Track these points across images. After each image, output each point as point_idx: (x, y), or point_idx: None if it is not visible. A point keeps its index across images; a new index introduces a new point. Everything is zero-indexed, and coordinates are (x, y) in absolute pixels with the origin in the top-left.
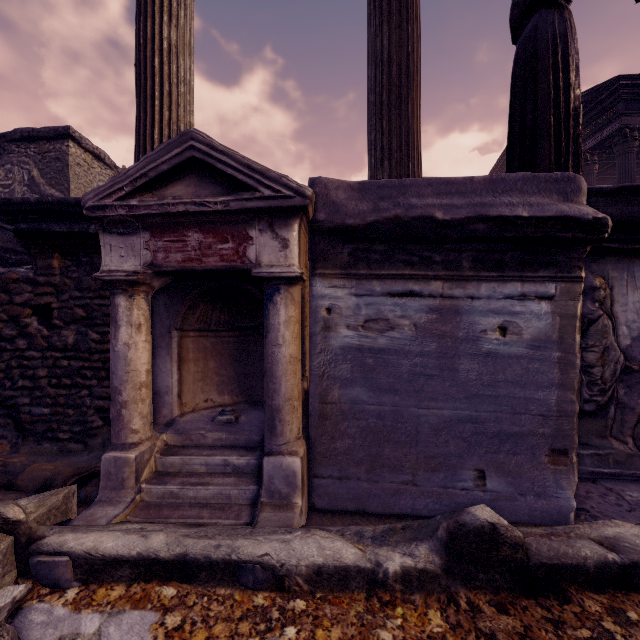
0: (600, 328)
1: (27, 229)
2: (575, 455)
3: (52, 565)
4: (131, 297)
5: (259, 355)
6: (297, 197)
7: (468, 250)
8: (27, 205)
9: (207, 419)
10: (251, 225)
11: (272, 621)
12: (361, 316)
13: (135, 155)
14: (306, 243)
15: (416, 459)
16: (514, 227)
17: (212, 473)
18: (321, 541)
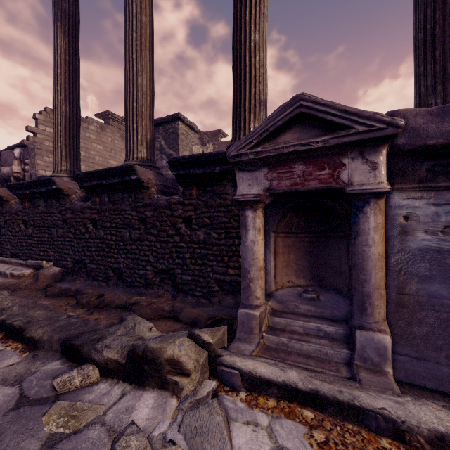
0: None
1: (182, 173)
2: None
3: (230, 374)
4: (255, 211)
5: (328, 251)
6: (389, 128)
7: None
8: (184, 160)
9: (294, 295)
10: (344, 155)
11: None
12: (440, 222)
13: (233, 121)
14: None
15: None
16: None
17: (308, 334)
18: (434, 411)
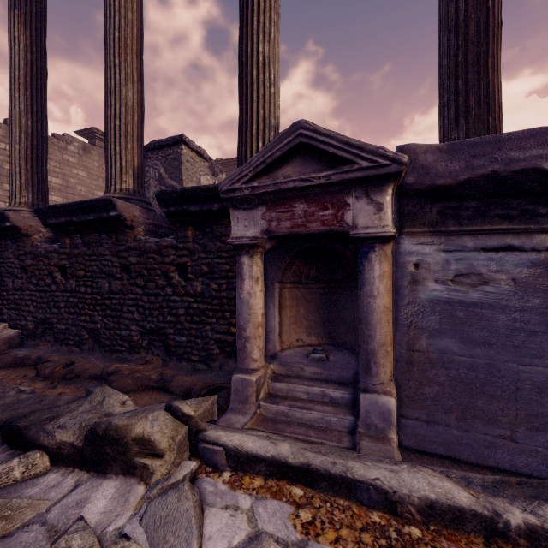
0: None
1: (174, 210)
2: None
3: (213, 451)
4: (252, 257)
5: (342, 304)
6: (393, 165)
7: None
8: (175, 194)
9: (301, 355)
10: (348, 193)
11: (391, 539)
12: (450, 271)
13: (239, 148)
14: None
15: (515, 415)
16: None
17: (312, 400)
18: (429, 478)
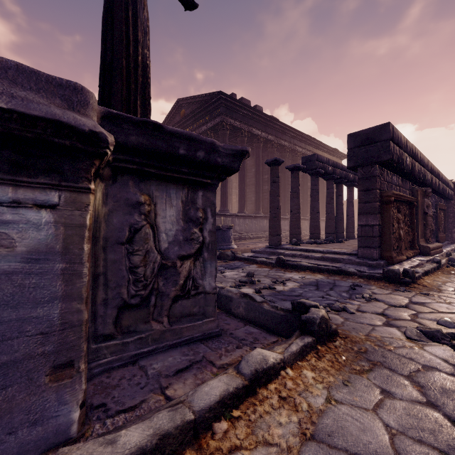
0: (143, 235)
1: None
2: (84, 362)
3: None
4: None
5: None
6: None
7: None
8: None
9: None
10: None
11: None
12: None
13: None
14: None
15: None
16: None
17: None
18: None
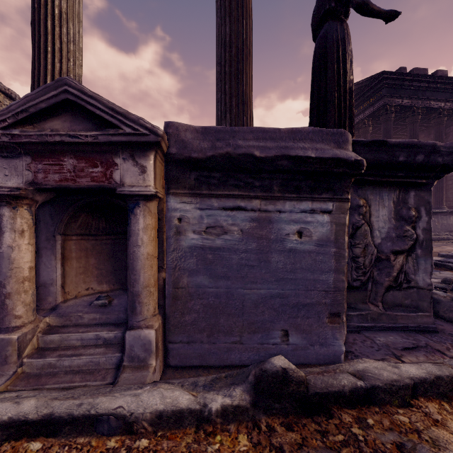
0: (363, 232)
1: None
2: (345, 316)
3: None
4: (14, 208)
5: None
6: (151, 135)
7: (277, 178)
8: None
9: (86, 303)
10: (116, 154)
11: None
12: (204, 224)
13: None
14: (164, 170)
15: (242, 325)
16: (306, 164)
17: (86, 346)
18: (164, 392)
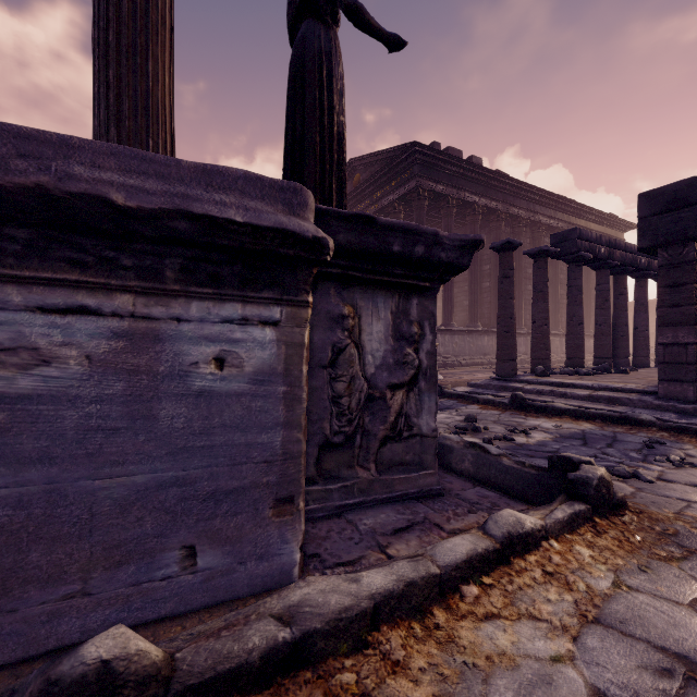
0: (348, 357)
1: None
2: (303, 500)
3: None
4: None
5: None
6: None
7: (173, 255)
8: None
9: None
10: None
11: None
12: None
13: None
14: None
15: (90, 556)
16: (227, 233)
17: None
18: None
